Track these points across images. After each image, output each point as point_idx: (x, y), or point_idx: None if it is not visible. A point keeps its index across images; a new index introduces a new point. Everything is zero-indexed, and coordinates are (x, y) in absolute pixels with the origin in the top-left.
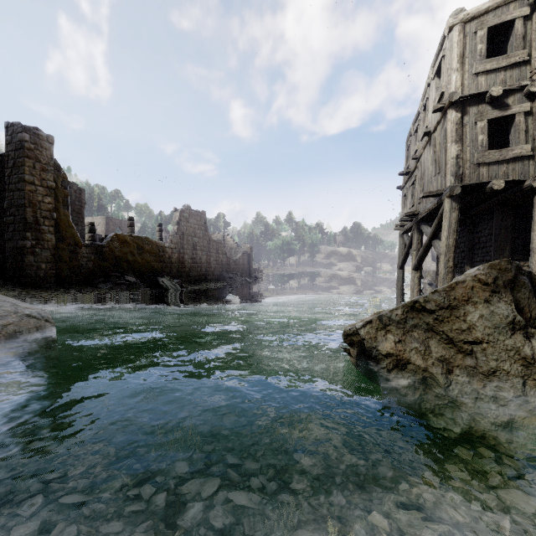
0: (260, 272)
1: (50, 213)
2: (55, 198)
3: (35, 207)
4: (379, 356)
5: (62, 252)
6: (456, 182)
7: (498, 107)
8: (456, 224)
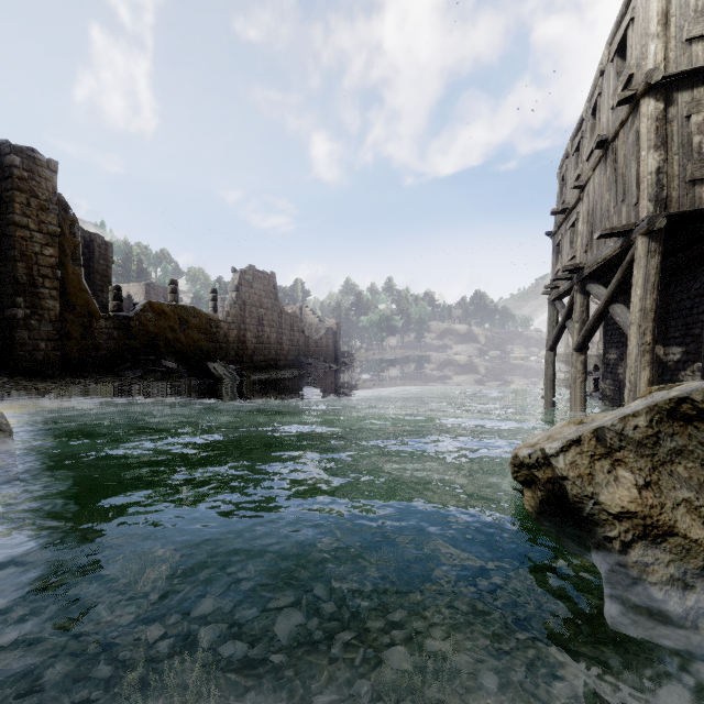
0: (349, 357)
1: (53, 270)
2: (61, 250)
3: (30, 261)
4: (601, 515)
5: (71, 326)
6: (656, 210)
7: None
8: (656, 277)
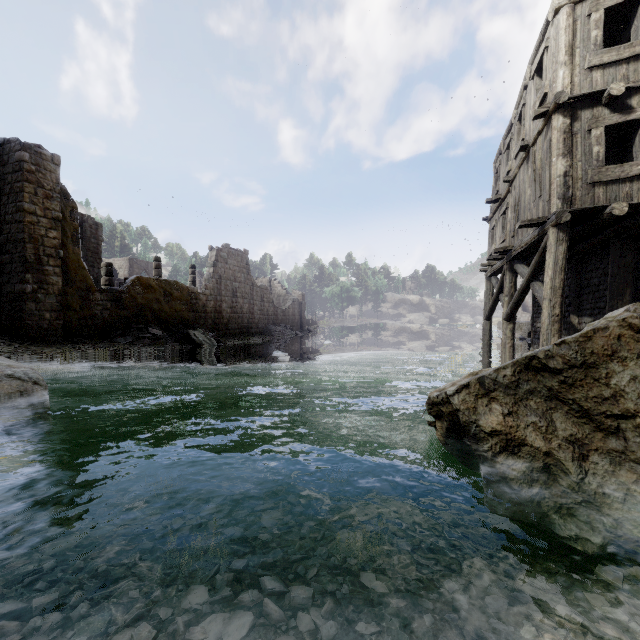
0: (313, 325)
1: (56, 250)
2: (62, 233)
3: (37, 242)
4: (481, 434)
5: (71, 298)
6: (563, 206)
7: (619, 110)
8: (563, 261)
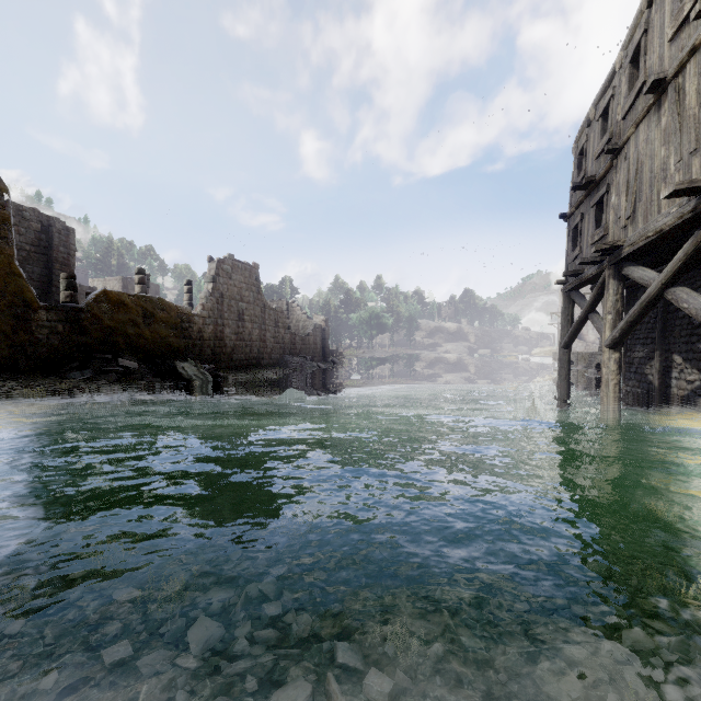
0: (339, 355)
1: None
2: None
3: None
4: None
5: None
6: None
7: None
8: None
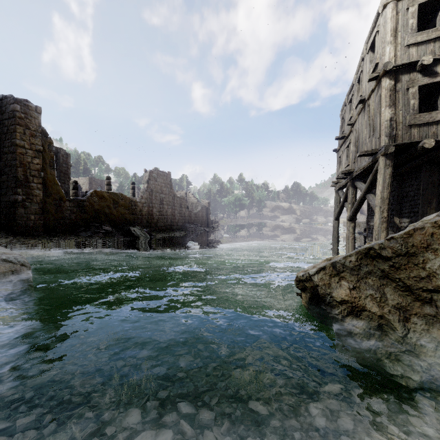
0: (216, 223)
1: (38, 172)
2: (43, 160)
3: (25, 167)
4: (333, 302)
5: (49, 205)
6: (389, 141)
7: (428, 75)
8: (389, 179)
